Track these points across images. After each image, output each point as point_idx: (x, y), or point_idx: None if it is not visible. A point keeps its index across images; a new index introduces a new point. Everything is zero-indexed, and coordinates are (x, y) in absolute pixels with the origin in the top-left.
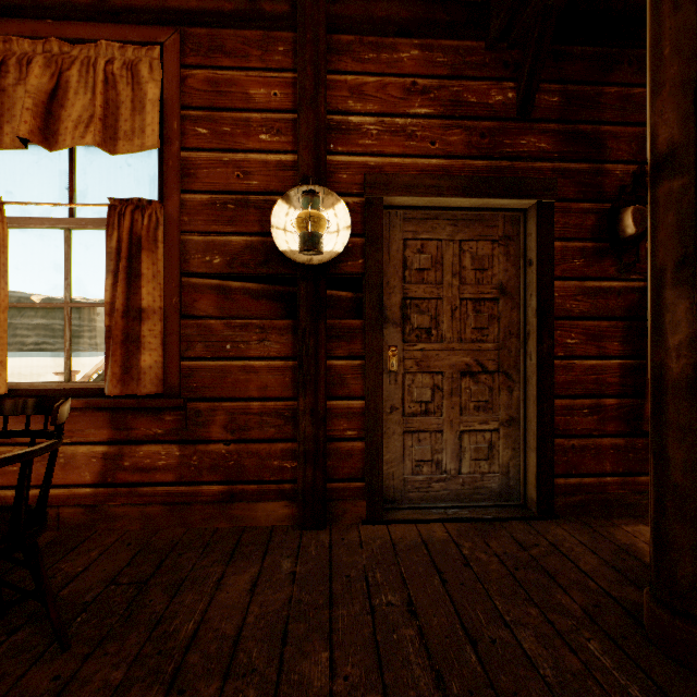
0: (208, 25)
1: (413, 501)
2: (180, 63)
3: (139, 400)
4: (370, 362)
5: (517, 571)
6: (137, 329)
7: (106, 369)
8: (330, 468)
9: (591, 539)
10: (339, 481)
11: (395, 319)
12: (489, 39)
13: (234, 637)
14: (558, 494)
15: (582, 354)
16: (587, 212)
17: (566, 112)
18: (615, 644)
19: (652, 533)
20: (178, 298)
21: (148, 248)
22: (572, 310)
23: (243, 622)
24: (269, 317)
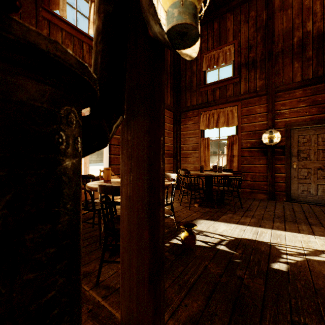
0: (246, 99)
1: (301, 200)
2: (241, 108)
3: (233, 172)
4: (287, 165)
5: (324, 210)
6: (232, 159)
7: (226, 166)
8: (275, 189)
9: None
10: (278, 192)
11: (295, 155)
12: (324, 84)
13: (258, 205)
14: None
15: None
16: None
17: None
18: None
19: None
20: (240, 153)
21: (235, 144)
22: None
23: (259, 204)
24: (260, 156)
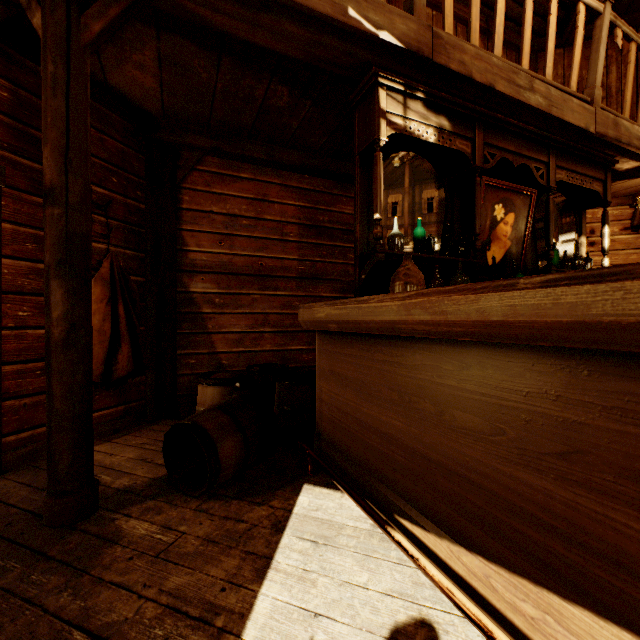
0: None
1: None
2: None
3: None
4: None
5: None
6: None
7: None
8: None
9: (34, 476)
10: None
11: None
12: None
13: None
14: (8, 451)
15: (35, 325)
16: (41, 206)
17: (19, 112)
18: (13, 542)
19: (47, 448)
20: None
21: None
22: (25, 287)
23: None
24: None
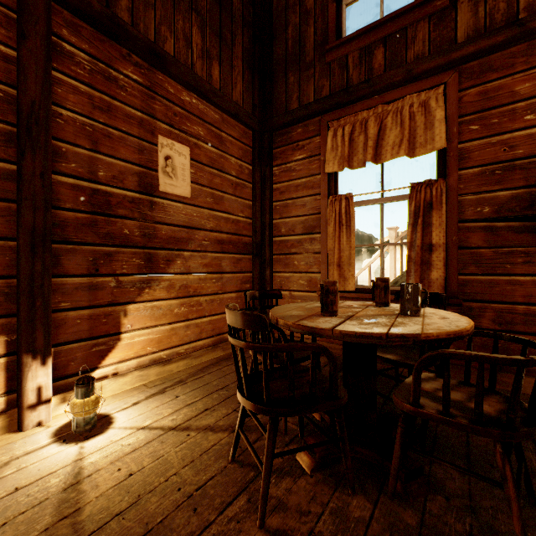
0: (479, 58)
1: None
2: (457, 90)
3: None
4: None
5: None
6: (427, 256)
7: (406, 280)
8: None
9: None
10: None
11: None
12: None
13: None
14: None
15: None
16: None
17: None
18: None
19: None
20: (456, 237)
21: (436, 208)
22: None
23: None
24: (530, 245)
